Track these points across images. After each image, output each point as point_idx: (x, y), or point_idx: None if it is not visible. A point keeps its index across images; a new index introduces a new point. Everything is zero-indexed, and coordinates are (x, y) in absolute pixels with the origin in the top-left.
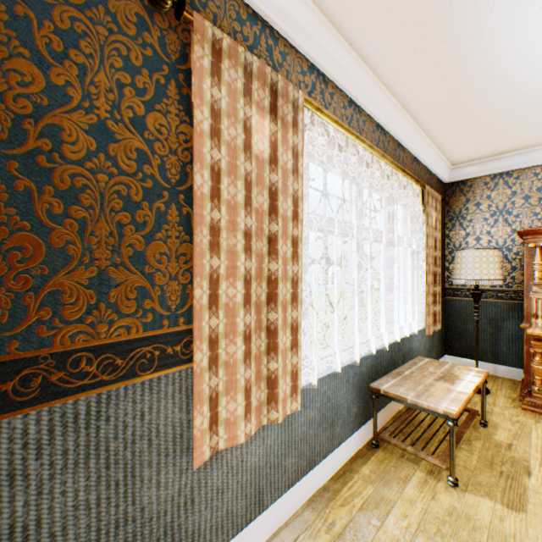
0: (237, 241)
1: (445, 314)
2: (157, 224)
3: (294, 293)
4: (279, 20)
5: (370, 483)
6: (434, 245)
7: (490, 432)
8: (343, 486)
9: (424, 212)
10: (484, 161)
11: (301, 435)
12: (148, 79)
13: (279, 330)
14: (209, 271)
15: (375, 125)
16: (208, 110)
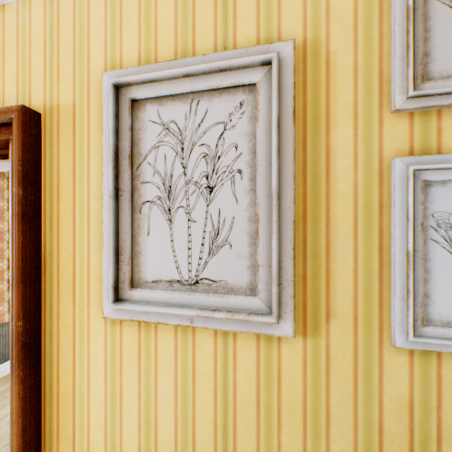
0: (5, 245)
1: None
2: None
3: None
4: None
5: None
6: None
7: None
8: None
9: None
10: None
11: None
12: None
13: None
14: None
15: None
16: None
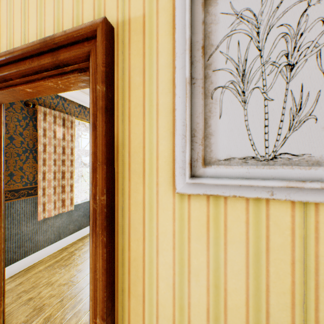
0: (52, 162)
1: None
2: (27, 159)
3: (71, 175)
4: (67, 96)
5: None
6: None
7: None
8: None
9: None
10: None
11: (76, 219)
12: (24, 122)
13: (66, 186)
14: (43, 171)
15: None
16: (43, 129)
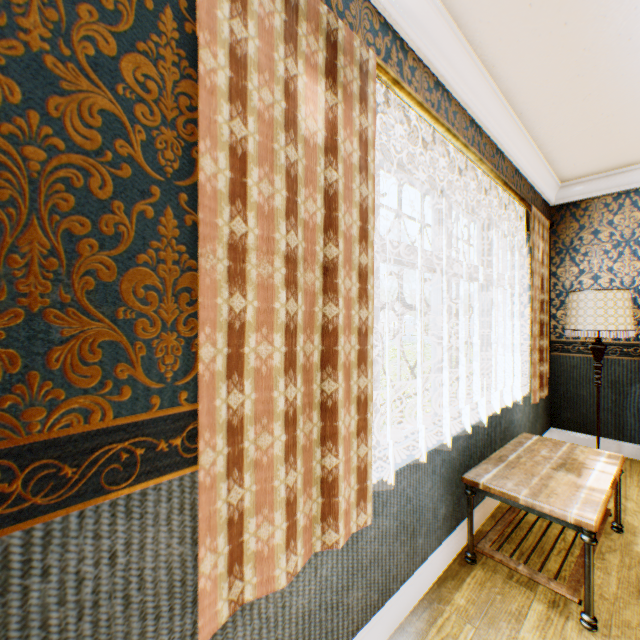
0: (274, 270)
1: (552, 375)
2: (139, 239)
3: (361, 351)
4: None
5: (468, 622)
6: (540, 285)
7: (628, 540)
8: (430, 626)
9: (529, 242)
10: (605, 175)
11: (370, 556)
12: None
13: (339, 408)
14: (227, 317)
15: (468, 120)
16: (226, 54)
